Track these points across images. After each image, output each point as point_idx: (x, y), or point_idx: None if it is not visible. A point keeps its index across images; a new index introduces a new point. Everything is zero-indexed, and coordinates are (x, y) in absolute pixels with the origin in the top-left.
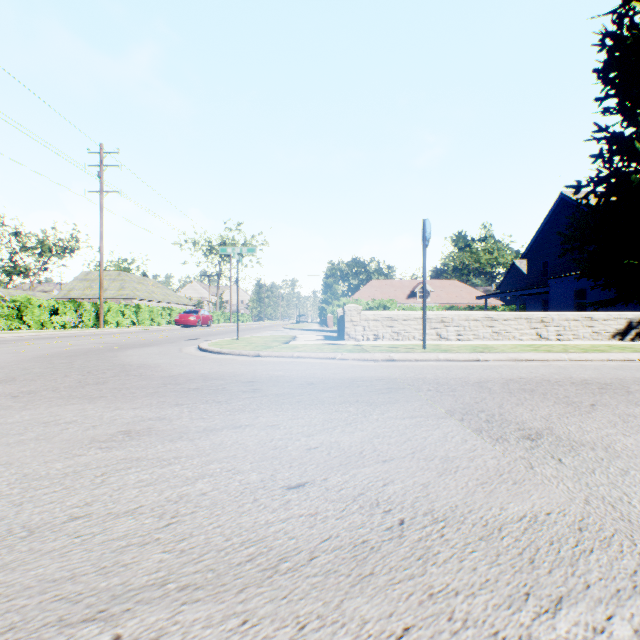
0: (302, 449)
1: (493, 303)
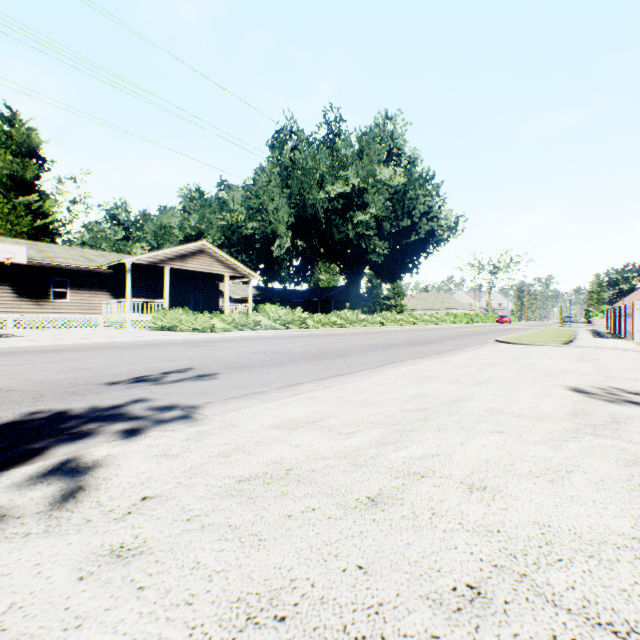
0: None
1: None
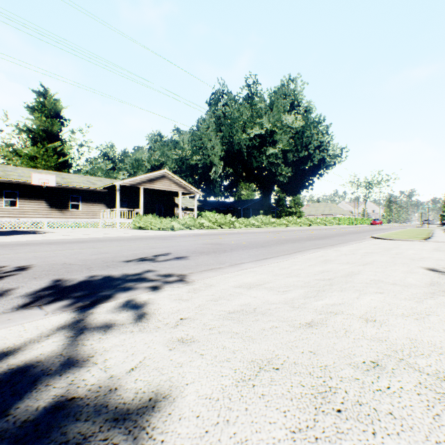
0: None
1: None
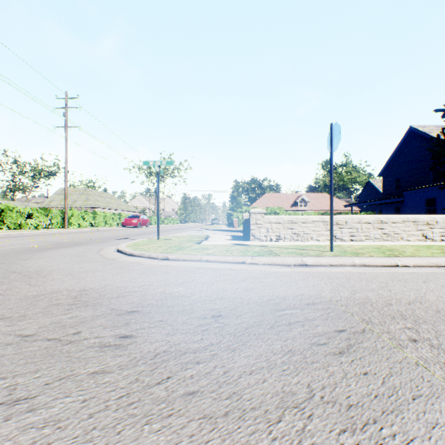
0: None
1: (354, 210)
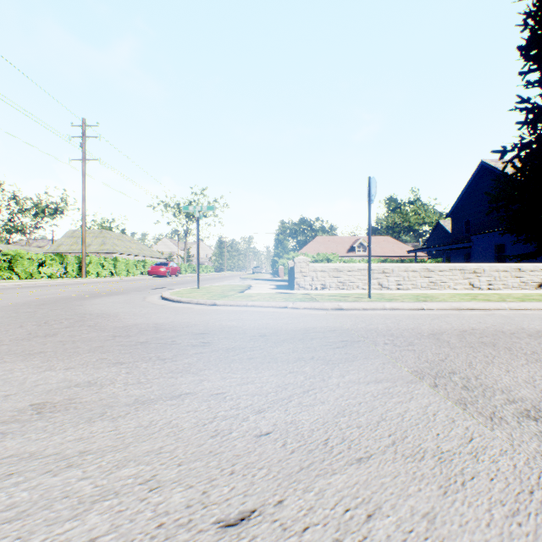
0: (250, 436)
1: (421, 256)
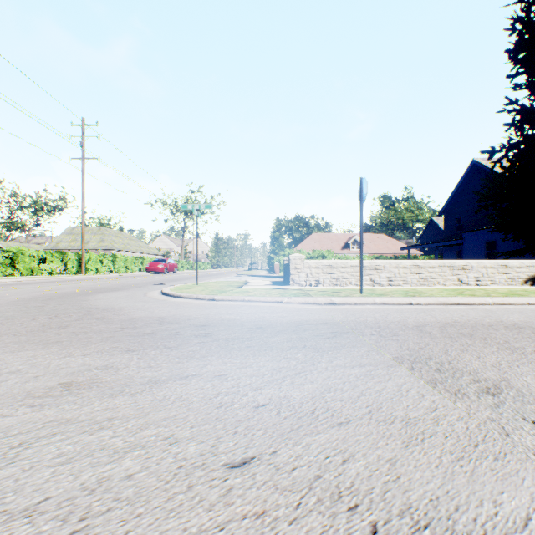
0: (249, 407)
1: (414, 253)
